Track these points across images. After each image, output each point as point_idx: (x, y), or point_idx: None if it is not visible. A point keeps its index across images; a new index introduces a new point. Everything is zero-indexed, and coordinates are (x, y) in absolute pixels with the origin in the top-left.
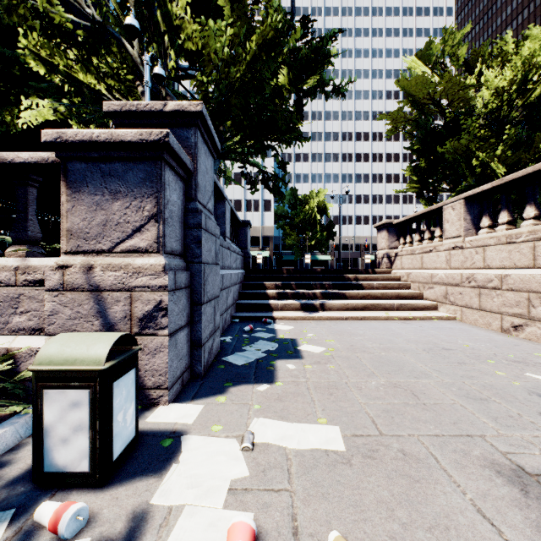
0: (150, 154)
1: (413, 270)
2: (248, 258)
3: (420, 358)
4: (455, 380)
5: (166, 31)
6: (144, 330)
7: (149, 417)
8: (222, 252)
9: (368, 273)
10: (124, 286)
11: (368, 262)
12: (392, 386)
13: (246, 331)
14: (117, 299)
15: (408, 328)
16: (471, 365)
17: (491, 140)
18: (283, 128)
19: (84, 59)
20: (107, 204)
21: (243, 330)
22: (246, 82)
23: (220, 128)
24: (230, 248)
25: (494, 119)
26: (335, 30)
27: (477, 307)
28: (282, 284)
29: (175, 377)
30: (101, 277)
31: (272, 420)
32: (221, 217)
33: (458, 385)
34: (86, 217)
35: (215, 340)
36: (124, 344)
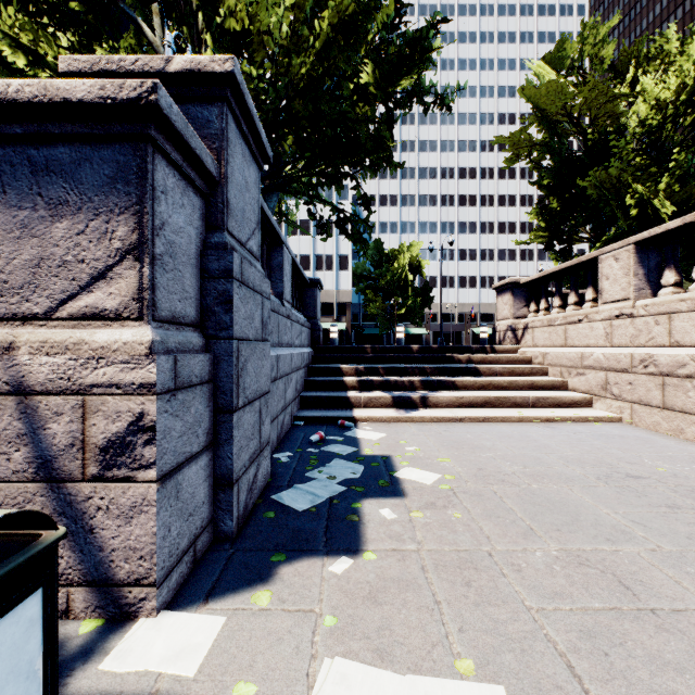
0: (122, 128)
1: (552, 348)
2: (317, 331)
3: (599, 496)
4: (682, 548)
5: (200, 6)
6: (110, 471)
7: (108, 654)
8: (278, 322)
9: (485, 352)
10: (70, 384)
11: (484, 337)
12: (575, 563)
13: (313, 442)
14: (56, 410)
15: (558, 436)
16: (691, 511)
17: (652, 170)
18: (368, 146)
19: (83, 46)
20: (42, 227)
21: (308, 440)
22: (314, 79)
23: (277, 147)
24: (291, 316)
25: (653, 142)
26: (439, 13)
27: (658, 404)
28: (366, 368)
29: (175, 554)
30: (24, 367)
31: (361, 666)
32: (278, 271)
33: (693, 558)
34: (2, 251)
35: (261, 465)
36: (24, 526)
